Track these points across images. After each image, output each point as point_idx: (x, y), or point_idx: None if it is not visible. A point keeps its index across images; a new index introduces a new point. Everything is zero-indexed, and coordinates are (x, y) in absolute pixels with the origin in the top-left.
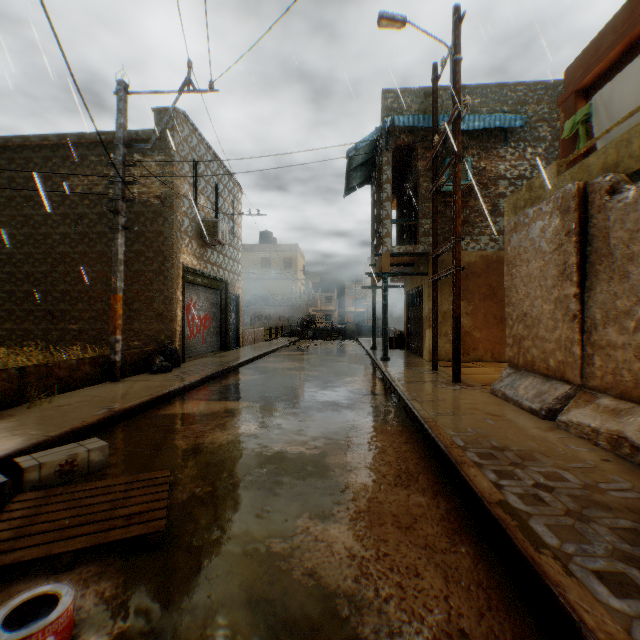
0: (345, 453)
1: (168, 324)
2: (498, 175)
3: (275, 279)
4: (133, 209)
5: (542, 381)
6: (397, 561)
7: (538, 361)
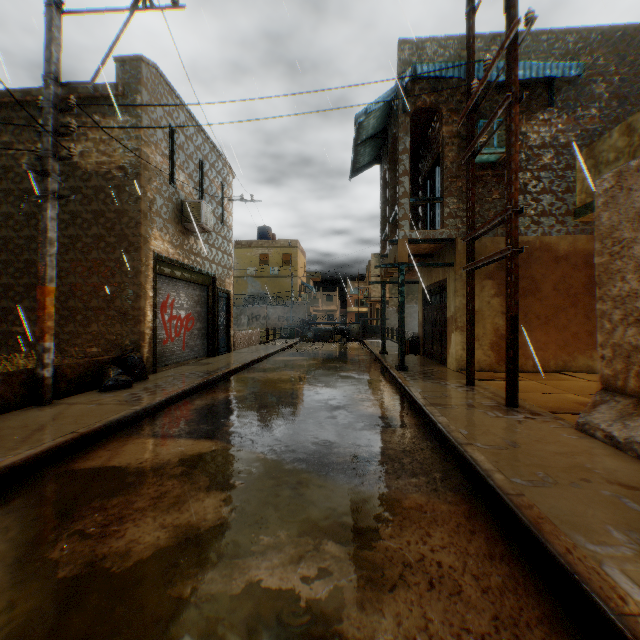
0: (380, 596)
1: (134, 326)
2: (541, 143)
3: (274, 277)
4: (91, 183)
5: None
6: None
7: None
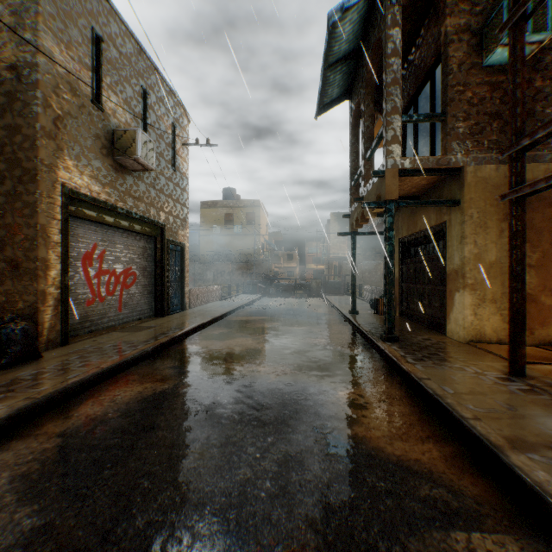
0: None
1: (30, 283)
2: None
3: (238, 235)
4: None
5: None
6: None
7: None
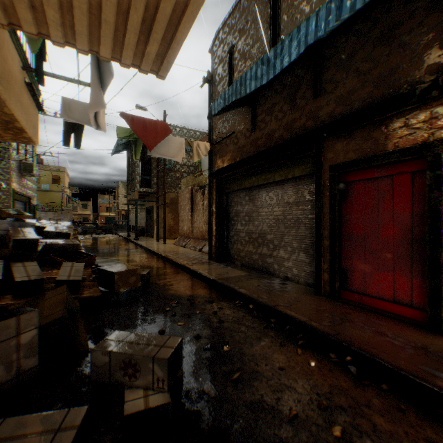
0: (131, 257)
1: None
2: (183, 163)
3: (45, 191)
4: None
5: (186, 238)
6: (147, 263)
7: (185, 233)
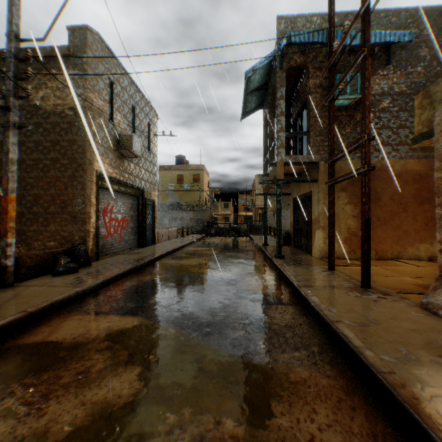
0: None
1: (81, 226)
2: (381, 92)
3: (187, 191)
4: (50, 120)
5: None
6: None
7: None
